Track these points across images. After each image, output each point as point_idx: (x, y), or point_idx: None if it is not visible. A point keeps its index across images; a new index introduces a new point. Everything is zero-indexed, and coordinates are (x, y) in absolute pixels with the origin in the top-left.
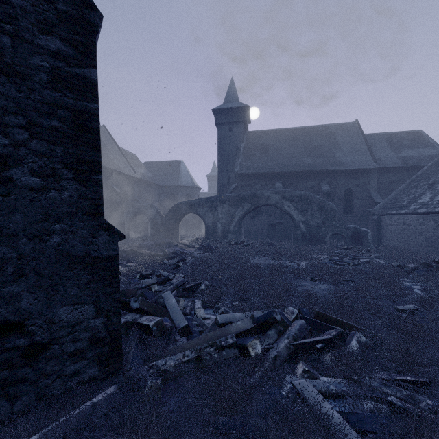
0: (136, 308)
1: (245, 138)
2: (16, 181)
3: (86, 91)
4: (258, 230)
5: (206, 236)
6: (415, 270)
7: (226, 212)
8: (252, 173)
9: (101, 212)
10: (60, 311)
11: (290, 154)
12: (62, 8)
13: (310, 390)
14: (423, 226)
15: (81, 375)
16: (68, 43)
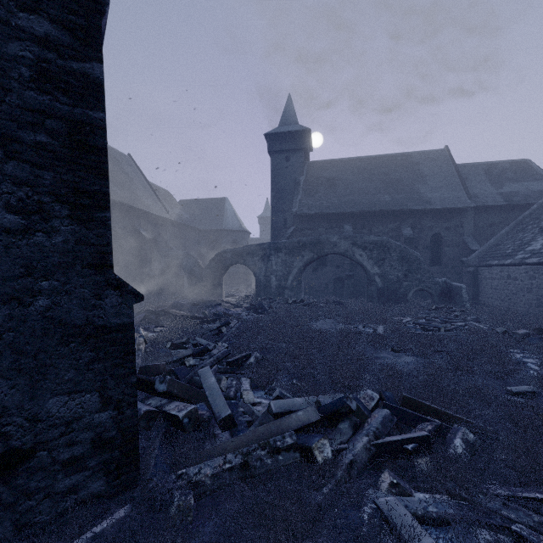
0: (163, 391)
1: (306, 169)
2: None
3: (88, 94)
4: (322, 285)
5: (256, 292)
6: (526, 338)
7: (282, 262)
8: (314, 213)
9: (110, 263)
10: (48, 404)
11: (362, 190)
12: None
13: (401, 514)
14: (534, 281)
15: (81, 492)
16: (61, 26)
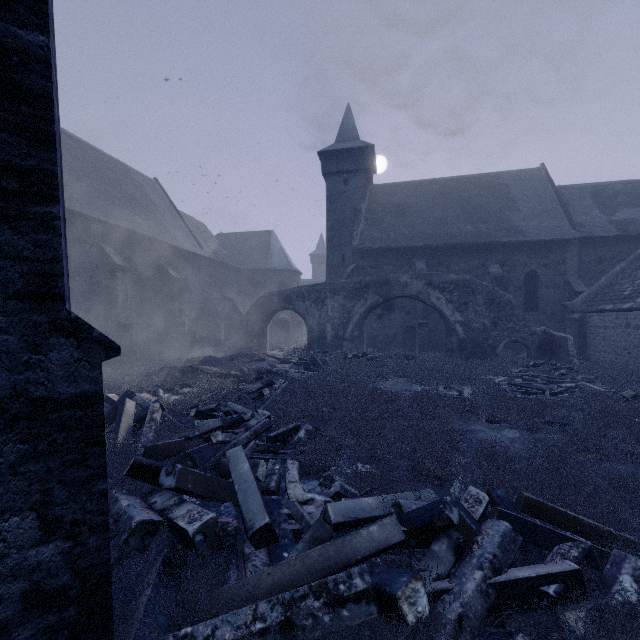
0: (170, 488)
1: (369, 195)
2: None
3: None
4: (388, 335)
5: (308, 344)
6: None
7: (340, 307)
8: (379, 247)
9: (59, 292)
10: None
11: (438, 218)
12: None
13: None
14: None
15: None
16: None
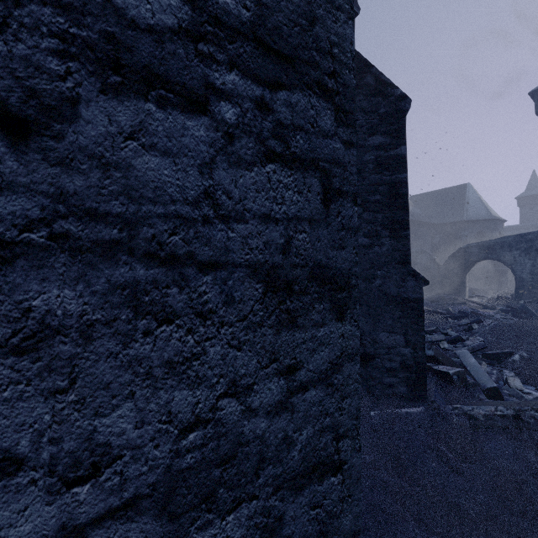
0: (430, 355)
1: None
2: None
3: (398, 166)
4: None
5: (516, 294)
6: None
7: None
8: None
9: (409, 261)
10: (380, 335)
11: None
12: (382, 111)
13: None
14: None
15: (394, 389)
16: (385, 135)
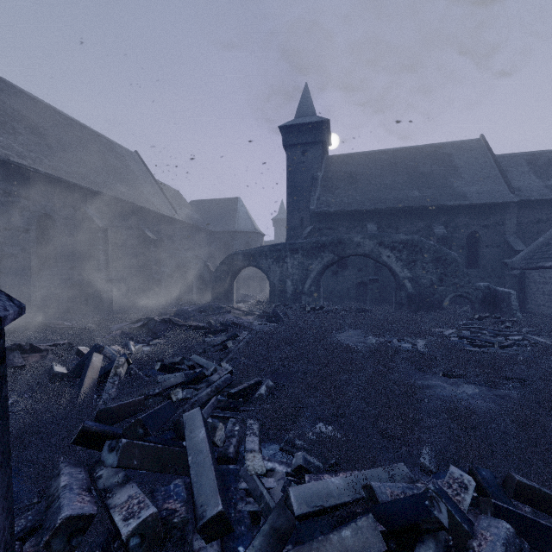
0: (111, 467)
1: (325, 164)
2: None
3: None
4: (342, 290)
5: (270, 298)
6: None
7: (299, 265)
8: (334, 211)
9: None
10: None
11: (387, 185)
12: None
13: None
14: None
15: None
16: None
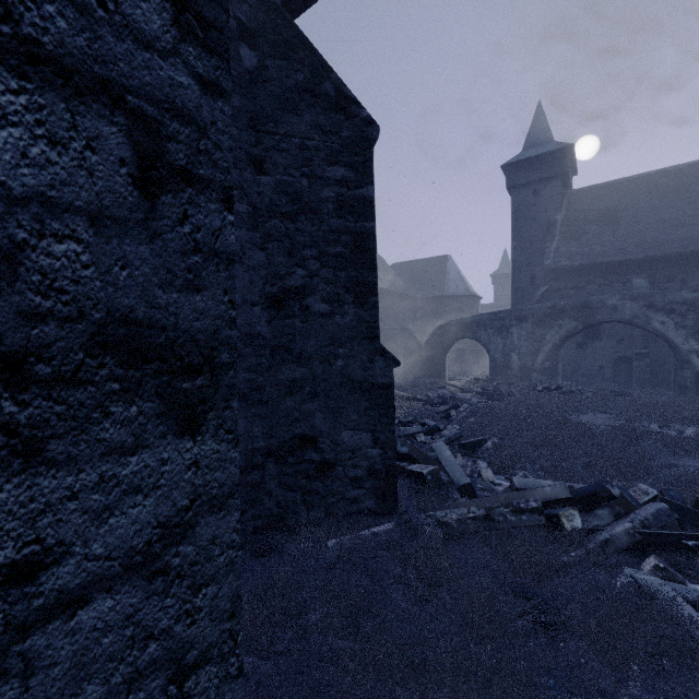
0: (404, 453)
1: (566, 203)
2: (311, 308)
3: (364, 211)
4: (592, 367)
5: (490, 375)
6: None
7: (528, 336)
8: (579, 265)
9: (377, 336)
10: (343, 434)
11: (668, 220)
12: (345, 135)
13: (663, 590)
14: None
15: (360, 504)
16: (349, 167)
